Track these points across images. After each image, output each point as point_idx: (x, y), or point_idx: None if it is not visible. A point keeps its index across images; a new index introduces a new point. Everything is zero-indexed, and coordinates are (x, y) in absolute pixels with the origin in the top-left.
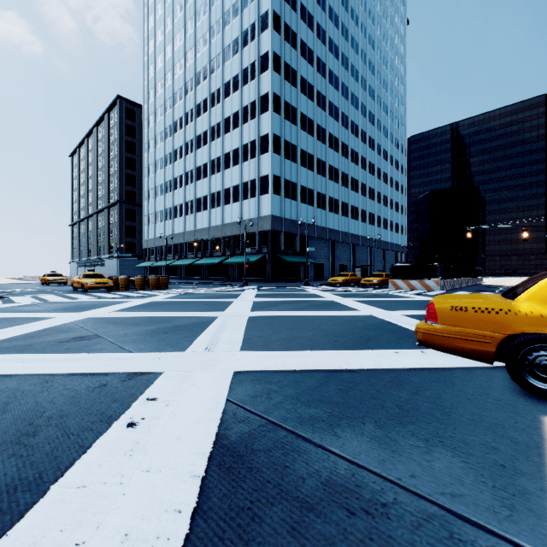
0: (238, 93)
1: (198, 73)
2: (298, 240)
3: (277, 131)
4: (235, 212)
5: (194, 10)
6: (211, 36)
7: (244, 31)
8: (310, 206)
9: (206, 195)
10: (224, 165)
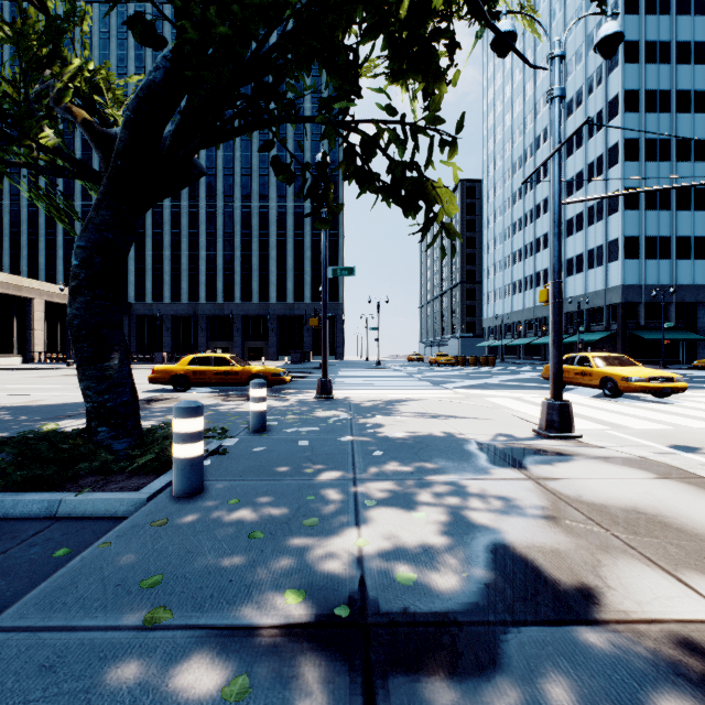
0: (582, 150)
1: (537, 137)
2: (673, 310)
3: (632, 182)
4: (578, 284)
5: (533, 70)
6: None
7: (589, 77)
8: (700, 260)
9: (546, 268)
10: (565, 233)
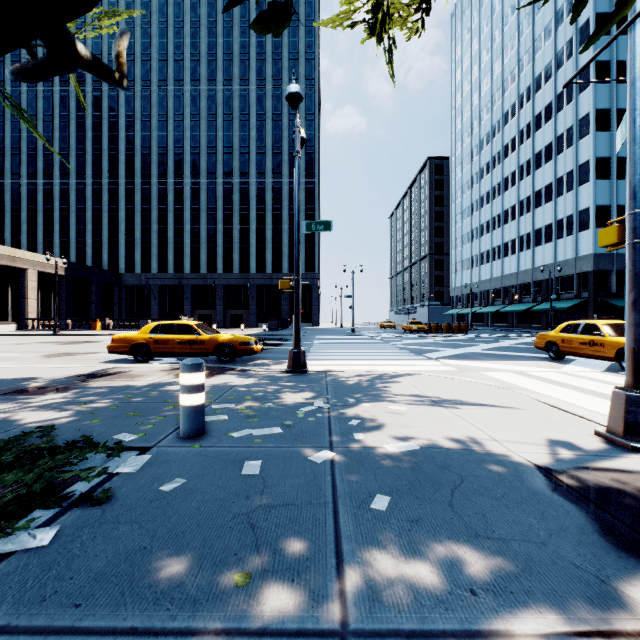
0: (551, 122)
1: (505, 113)
2: None
3: (603, 152)
4: (547, 254)
5: (501, 49)
6: (519, 70)
7: (558, 51)
8: None
9: (514, 238)
10: (534, 204)
